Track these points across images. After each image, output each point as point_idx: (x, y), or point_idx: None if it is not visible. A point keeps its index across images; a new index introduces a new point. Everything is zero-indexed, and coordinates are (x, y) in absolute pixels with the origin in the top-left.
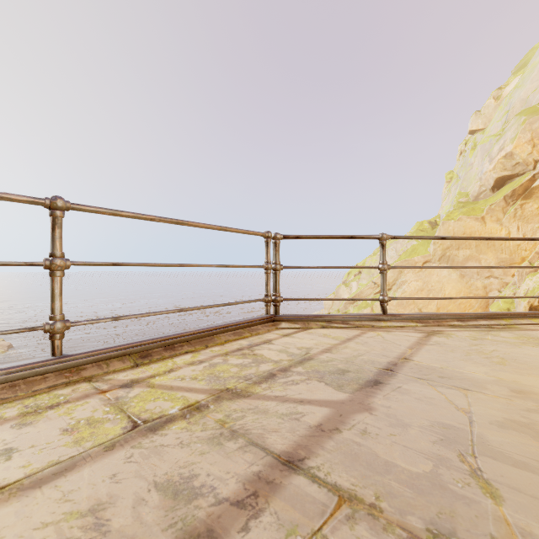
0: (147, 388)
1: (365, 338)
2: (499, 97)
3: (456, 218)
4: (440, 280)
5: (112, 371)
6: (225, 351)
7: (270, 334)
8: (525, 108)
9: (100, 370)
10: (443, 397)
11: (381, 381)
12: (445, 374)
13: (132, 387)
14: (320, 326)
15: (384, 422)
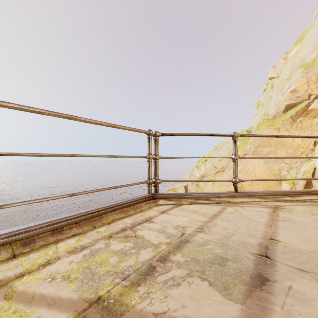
0: (1, 301)
1: (227, 214)
2: (286, 58)
3: (262, 128)
4: (253, 165)
5: None
6: (109, 232)
7: (151, 211)
8: (303, 63)
9: None
10: None
11: (266, 277)
12: None
13: None
14: (189, 202)
15: None
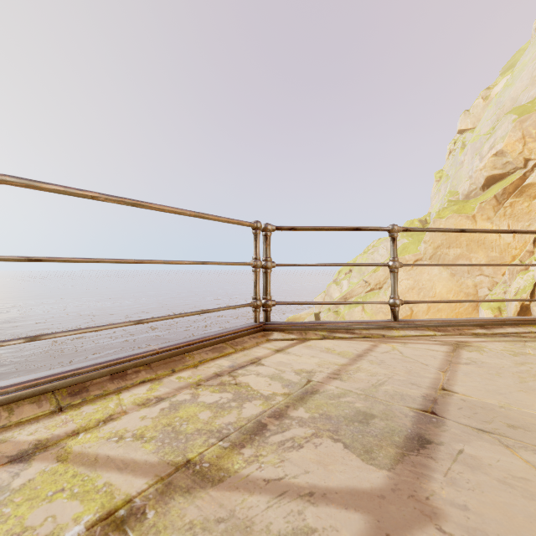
0: (54, 463)
1: (378, 353)
2: (488, 97)
3: (447, 216)
4: (430, 278)
5: (14, 424)
6: (197, 379)
7: (259, 349)
8: (516, 106)
9: None
10: None
11: (427, 438)
12: (515, 420)
13: (29, 461)
14: (320, 336)
15: None
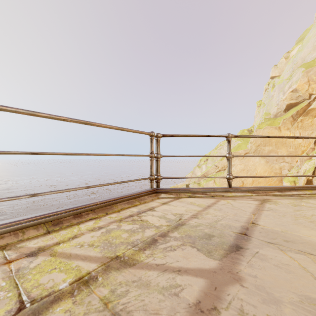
0: (49, 257)
1: (219, 205)
2: (288, 57)
3: (263, 127)
4: (254, 164)
5: (26, 239)
6: (120, 217)
7: (153, 203)
8: (304, 63)
9: (15, 238)
10: (296, 263)
11: (241, 246)
12: (288, 238)
13: (36, 256)
14: (187, 196)
15: (256, 297)
